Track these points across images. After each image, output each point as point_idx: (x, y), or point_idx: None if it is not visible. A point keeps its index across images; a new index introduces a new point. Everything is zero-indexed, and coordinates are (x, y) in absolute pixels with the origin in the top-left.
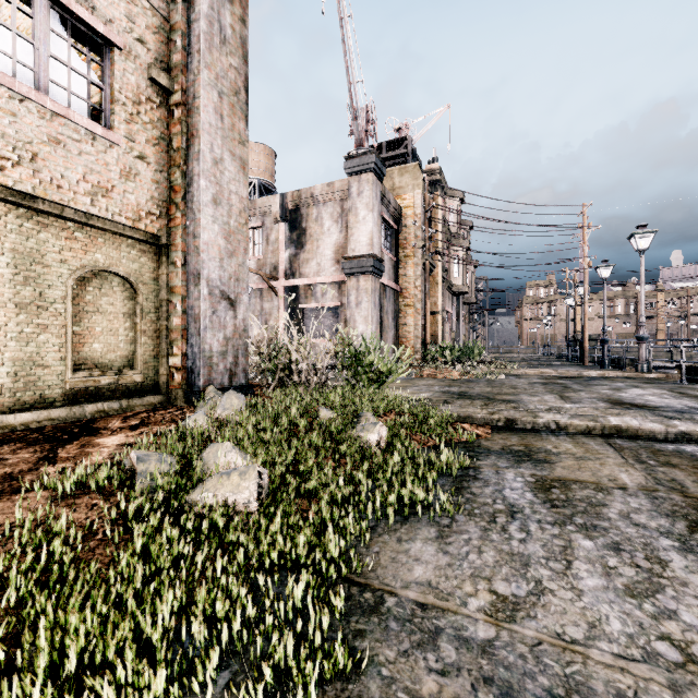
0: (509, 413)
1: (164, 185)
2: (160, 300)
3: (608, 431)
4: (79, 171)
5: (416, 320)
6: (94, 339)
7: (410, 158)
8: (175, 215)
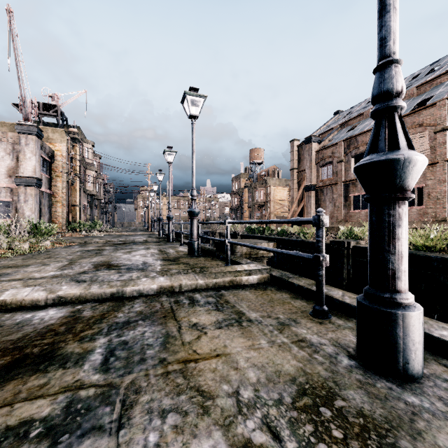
0: (86, 240)
1: None
2: None
3: (107, 242)
4: None
5: (63, 209)
6: None
7: (60, 118)
8: None
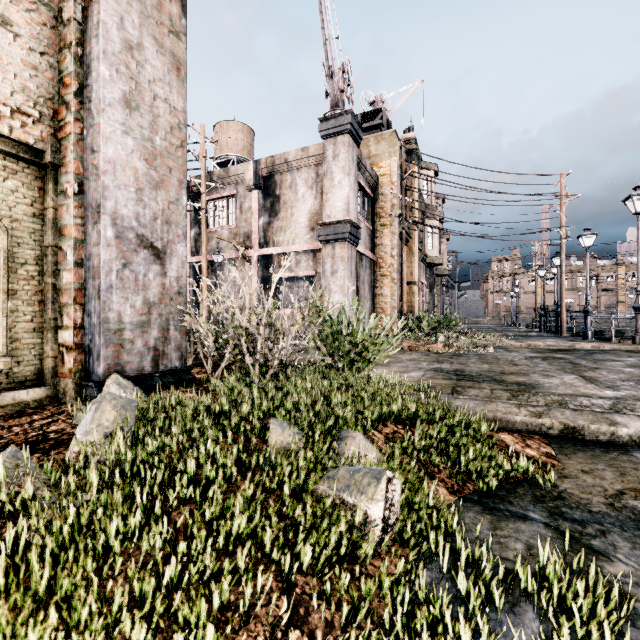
0: (566, 416)
1: (48, 76)
2: (45, 246)
3: None
4: None
5: (392, 290)
6: None
7: (385, 129)
8: (64, 120)
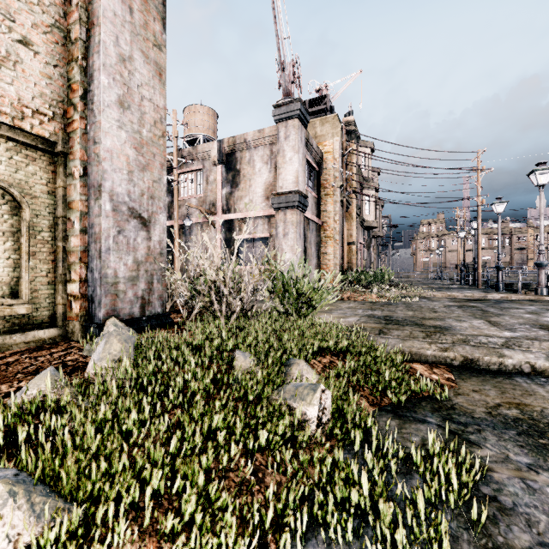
0: (466, 351)
1: (59, 83)
2: (57, 217)
3: None
4: None
5: (335, 249)
6: None
7: (329, 113)
8: (72, 118)
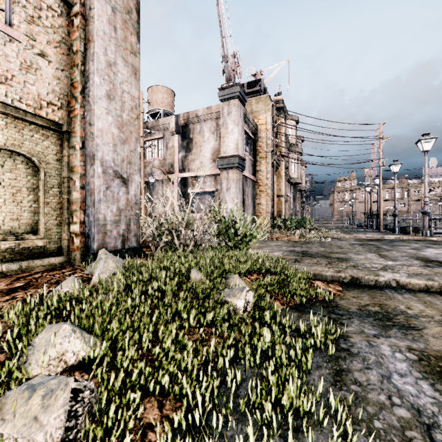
0: (353, 272)
1: (65, 82)
2: (63, 177)
3: None
4: None
5: (267, 200)
6: None
7: (263, 93)
8: (74, 107)
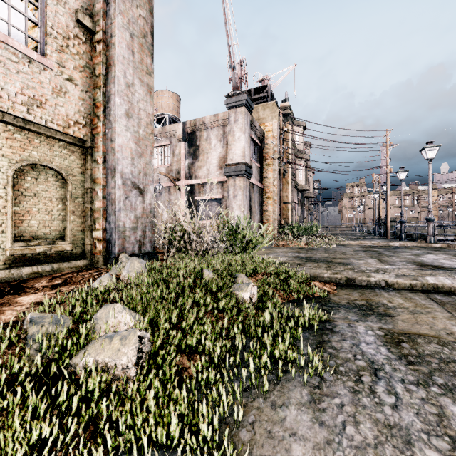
0: (348, 274)
1: (88, 102)
2: (86, 188)
3: (426, 288)
4: (16, 86)
5: (274, 207)
6: (31, 217)
7: (270, 99)
8: (97, 125)
